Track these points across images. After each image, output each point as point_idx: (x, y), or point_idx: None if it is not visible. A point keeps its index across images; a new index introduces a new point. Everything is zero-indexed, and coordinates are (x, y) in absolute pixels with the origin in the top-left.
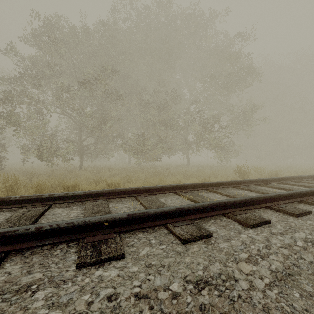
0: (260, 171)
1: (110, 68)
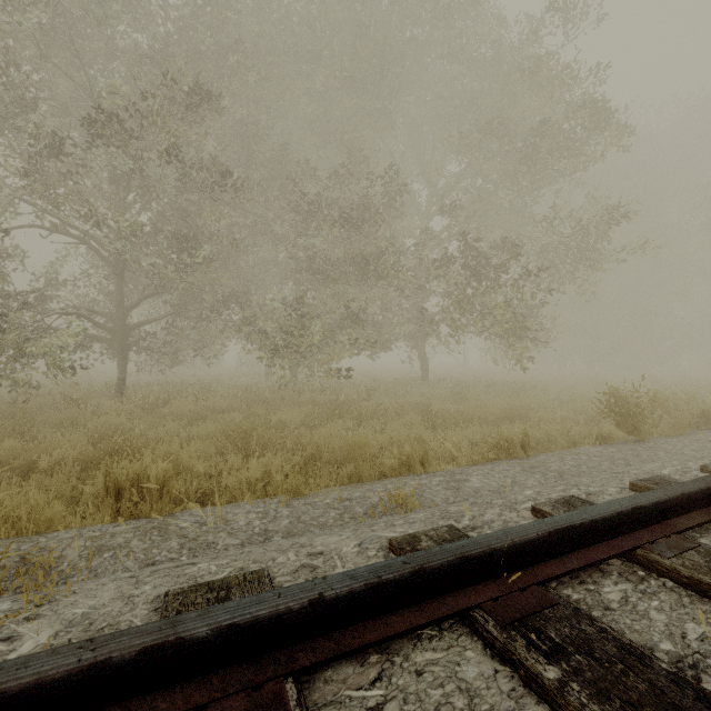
0: (677, 405)
1: (188, 73)
